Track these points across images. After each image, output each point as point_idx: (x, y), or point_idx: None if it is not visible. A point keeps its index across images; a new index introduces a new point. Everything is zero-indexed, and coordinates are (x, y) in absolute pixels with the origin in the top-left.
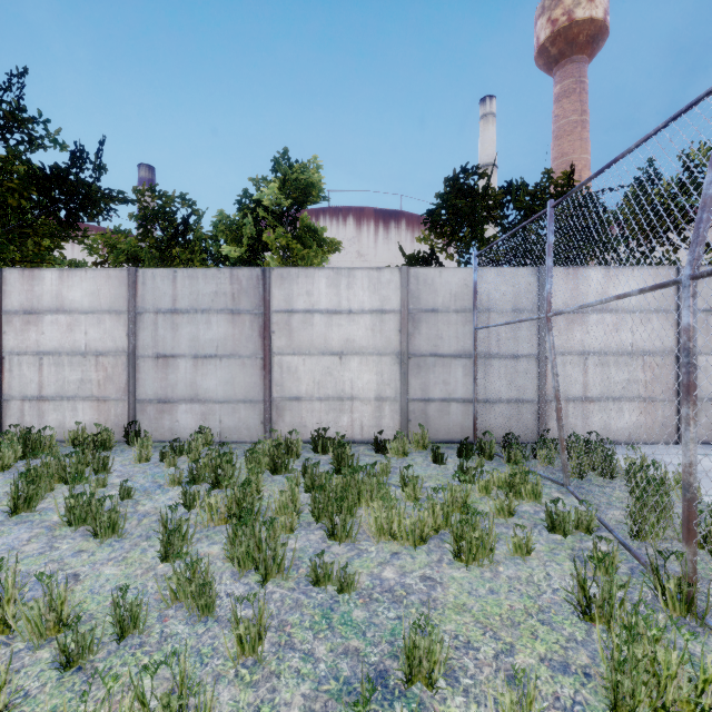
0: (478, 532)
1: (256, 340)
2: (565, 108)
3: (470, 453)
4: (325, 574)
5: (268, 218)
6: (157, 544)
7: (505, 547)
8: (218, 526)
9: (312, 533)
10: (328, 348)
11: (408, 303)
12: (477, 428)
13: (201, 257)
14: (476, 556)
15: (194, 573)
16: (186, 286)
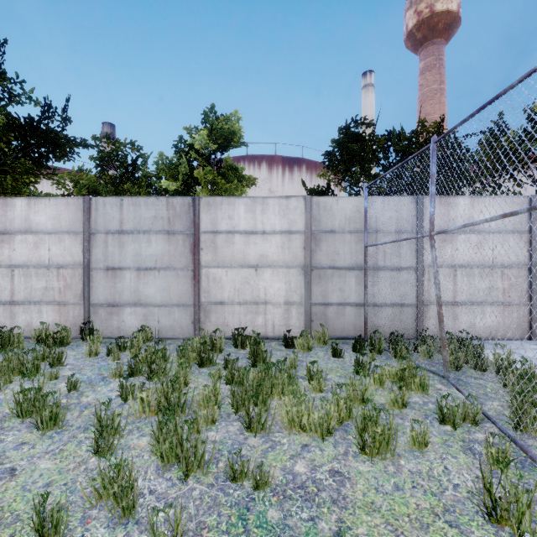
0: (381, 427)
1: (187, 256)
2: (428, 79)
3: (362, 348)
4: (242, 471)
5: (199, 159)
6: (92, 436)
7: (403, 439)
8: (149, 417)
9: (231, 424)
10: (246, 262)
11: (311, 225)
12: (367, 327)
13: (147, 191)
14: (379, 450)
15: (118, 472)
16: (130, 211)
